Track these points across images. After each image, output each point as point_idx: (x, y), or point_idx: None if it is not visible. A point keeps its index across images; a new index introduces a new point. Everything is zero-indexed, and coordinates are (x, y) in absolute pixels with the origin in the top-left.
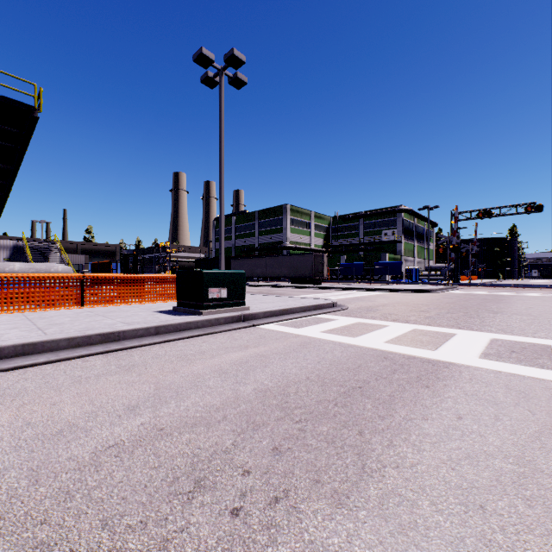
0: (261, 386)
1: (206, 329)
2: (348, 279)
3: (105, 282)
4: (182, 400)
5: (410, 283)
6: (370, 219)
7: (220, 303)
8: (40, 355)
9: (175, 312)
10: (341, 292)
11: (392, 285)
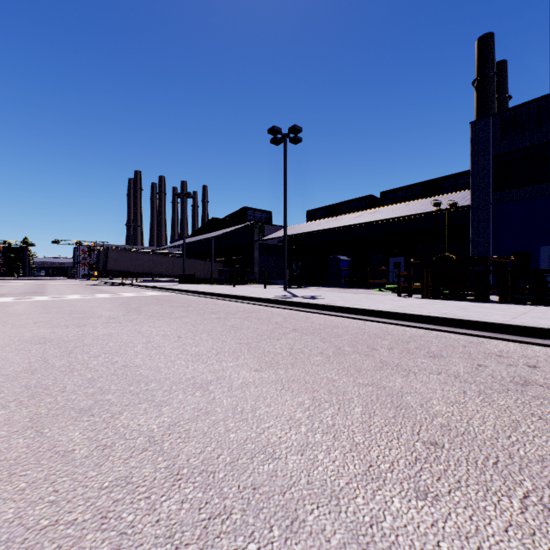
0: None
1: None
2: None
3: None
4: None
5: None
6: None
7: None
8: None
9: None
10: None
11: None
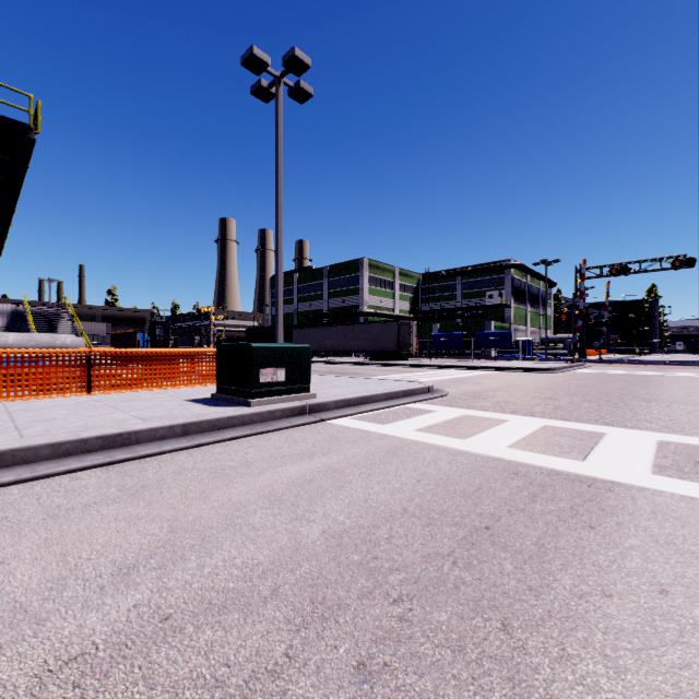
0: (334, 526)
1: (256, 426)
2: (443, 353)
3: (121, 359)
4: (208, 554)
5: (524, 359)
6: (470, 277)
7: (275, 388)
8: (7, 470)
9: (214, 401)
10: (435, 372)
11: (500, 362)
